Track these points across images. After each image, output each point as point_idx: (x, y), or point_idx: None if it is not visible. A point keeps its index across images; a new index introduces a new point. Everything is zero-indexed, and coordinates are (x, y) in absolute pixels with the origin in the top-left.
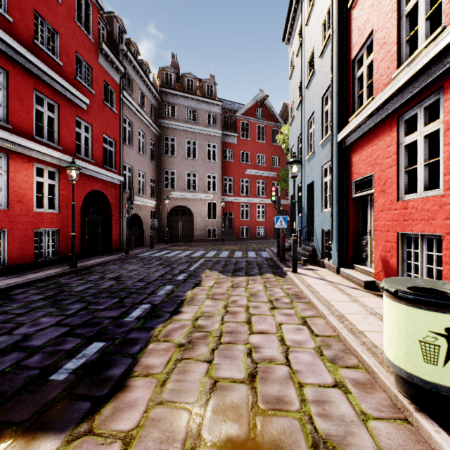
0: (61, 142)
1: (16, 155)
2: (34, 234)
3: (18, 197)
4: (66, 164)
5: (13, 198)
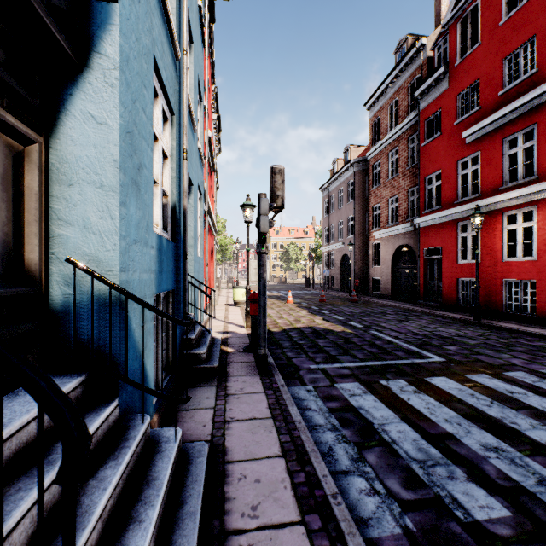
0: (539, 168)
1: (486, 215)
2: (501, 284)
3: (487, 250)
4: (542, 194)
5: (483, 252)
